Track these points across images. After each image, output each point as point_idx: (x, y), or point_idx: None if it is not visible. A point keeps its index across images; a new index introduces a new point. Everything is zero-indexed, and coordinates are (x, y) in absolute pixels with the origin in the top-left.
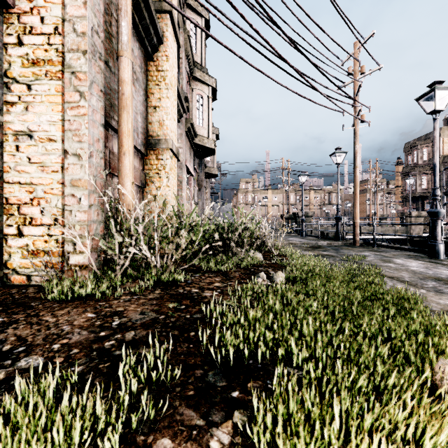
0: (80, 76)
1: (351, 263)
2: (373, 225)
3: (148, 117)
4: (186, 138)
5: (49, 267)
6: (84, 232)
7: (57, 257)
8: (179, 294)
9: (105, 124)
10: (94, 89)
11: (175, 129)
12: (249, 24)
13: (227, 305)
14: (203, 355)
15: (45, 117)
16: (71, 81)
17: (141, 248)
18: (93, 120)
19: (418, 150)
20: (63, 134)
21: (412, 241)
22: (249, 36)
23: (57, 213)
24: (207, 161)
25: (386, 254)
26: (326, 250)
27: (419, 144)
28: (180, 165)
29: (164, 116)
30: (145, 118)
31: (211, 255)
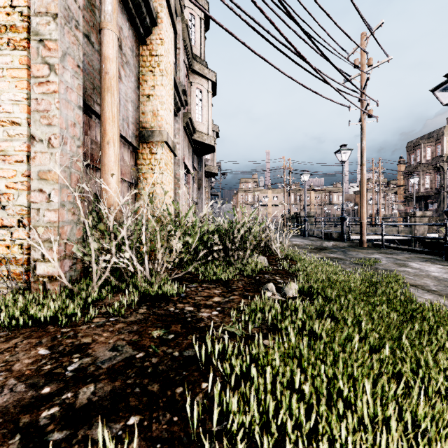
0: (49, 45)
1: (363, 267)
2: (381, 225)
3: (140, 107)
4: (184, 134)
5: (9, 279)
6: (54, 235)
7: (22, 266)
8: (168, 314)
9: (86, 109)
10: (68, 63)
11: (171, 121)
12: (253, 1)
13: (229, 333)
14: (192, 445)
15: (7, 95)
16: (38, 51)
17: (122, 255)
18: (67, 99)
19: (422, 149)
20: (29, 116)
21: (425, 243)
22: (252, 19)
23: (22, 212)
24: (207, 159)
25: (398, 257)
26: (333, 252)
27: (422, 143)
28: (178, 162)
29: (159, 106)
30: (137, 108)
31: (210, 260)
